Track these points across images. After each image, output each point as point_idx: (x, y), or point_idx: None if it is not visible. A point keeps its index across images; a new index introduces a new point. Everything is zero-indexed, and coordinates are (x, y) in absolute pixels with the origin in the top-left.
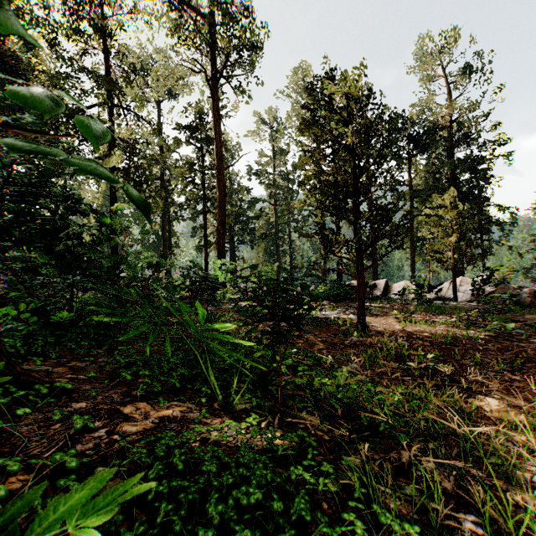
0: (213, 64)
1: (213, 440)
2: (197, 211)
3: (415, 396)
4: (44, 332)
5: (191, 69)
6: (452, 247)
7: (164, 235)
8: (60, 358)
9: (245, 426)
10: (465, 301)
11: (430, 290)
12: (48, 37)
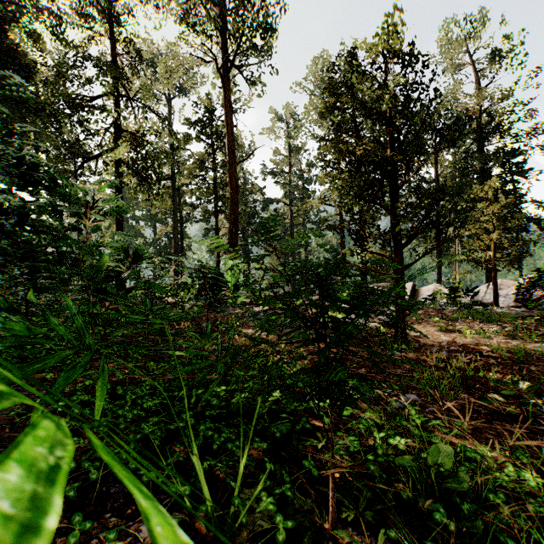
0: (224, 51)
1: None
2: (209, 212)
3: None
4: None
5: (202, 59)
6: (493, 245)
7: (175, 237)
8: None
9: None
10: (507, 306)
11: (465, 294)
12: (53, 27)
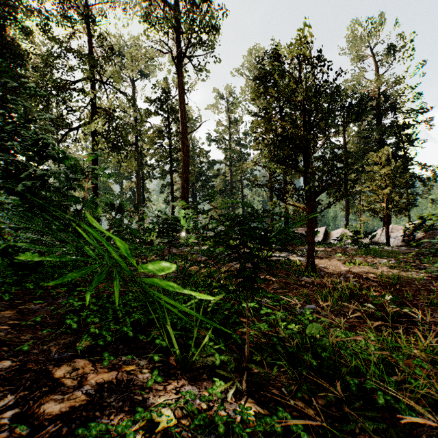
0: (178, 45)
1: (162, 427)
2: (165, 171)
3: (390, 344)
4: (4, 272)
5: (160, 51)
6: (385, 199)
7: (138, 191)
8: (16, 300)
9: (207, 395)
10: (396, 245)
11: (365, 236)
12: (42, 24)
